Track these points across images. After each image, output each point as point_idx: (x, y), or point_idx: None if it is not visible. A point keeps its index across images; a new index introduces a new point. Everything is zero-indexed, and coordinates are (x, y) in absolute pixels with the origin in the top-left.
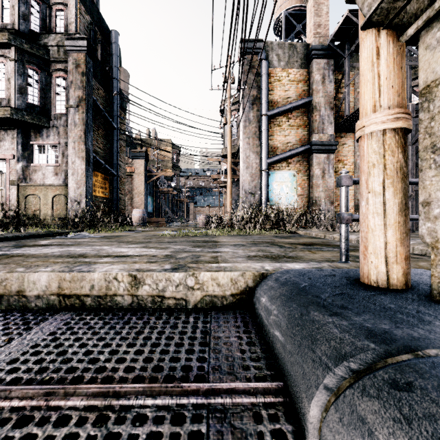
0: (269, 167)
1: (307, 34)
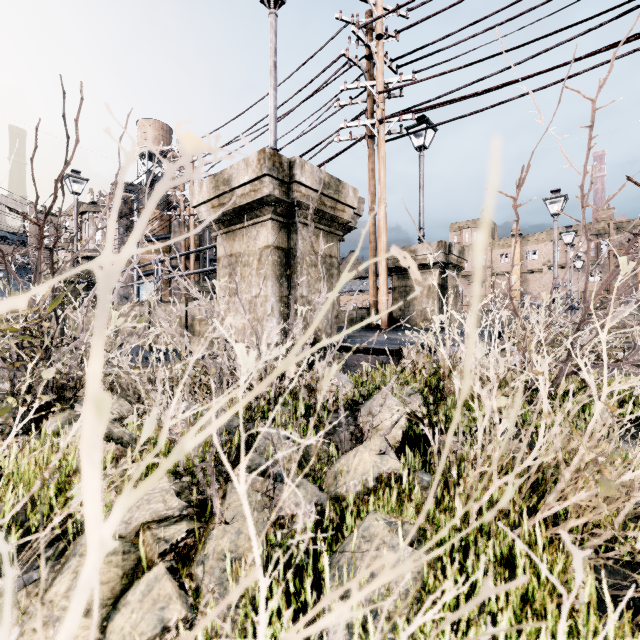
0: (140, 279)
1: None
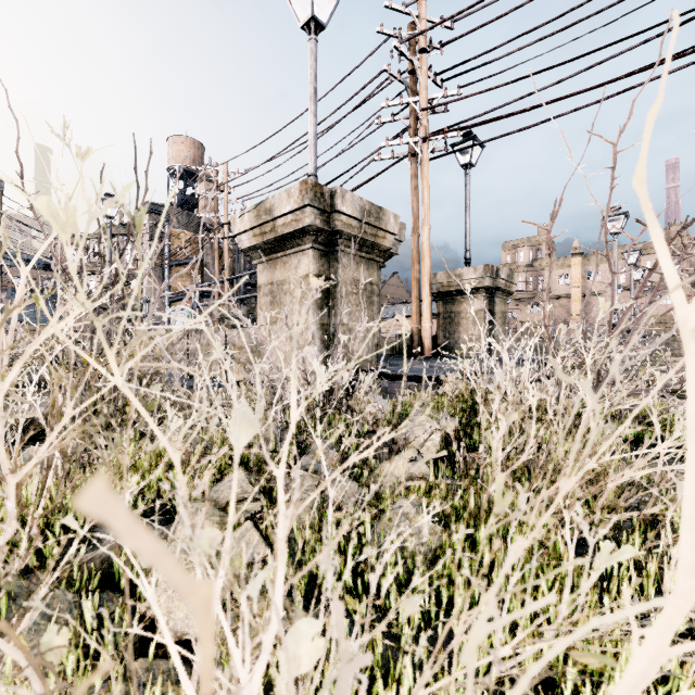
0: (171, 304)
1: (200, 206)
